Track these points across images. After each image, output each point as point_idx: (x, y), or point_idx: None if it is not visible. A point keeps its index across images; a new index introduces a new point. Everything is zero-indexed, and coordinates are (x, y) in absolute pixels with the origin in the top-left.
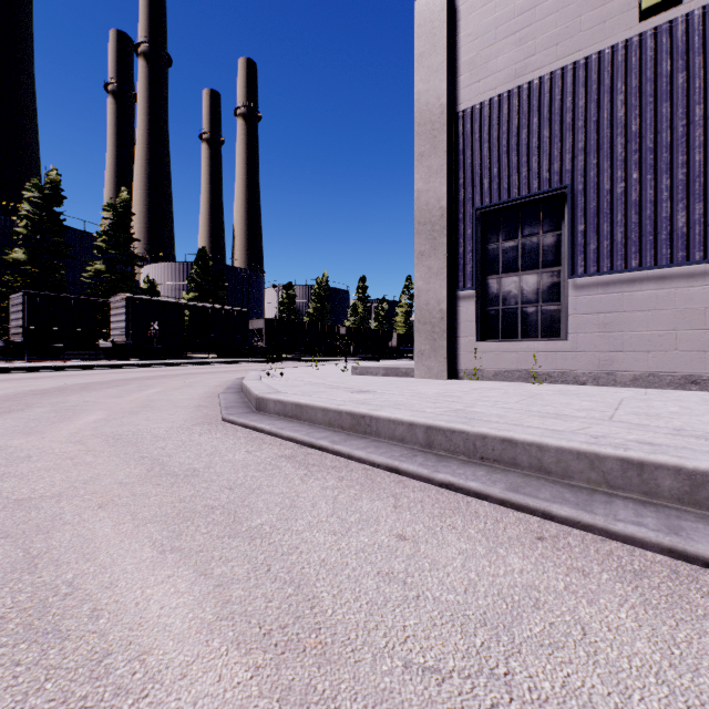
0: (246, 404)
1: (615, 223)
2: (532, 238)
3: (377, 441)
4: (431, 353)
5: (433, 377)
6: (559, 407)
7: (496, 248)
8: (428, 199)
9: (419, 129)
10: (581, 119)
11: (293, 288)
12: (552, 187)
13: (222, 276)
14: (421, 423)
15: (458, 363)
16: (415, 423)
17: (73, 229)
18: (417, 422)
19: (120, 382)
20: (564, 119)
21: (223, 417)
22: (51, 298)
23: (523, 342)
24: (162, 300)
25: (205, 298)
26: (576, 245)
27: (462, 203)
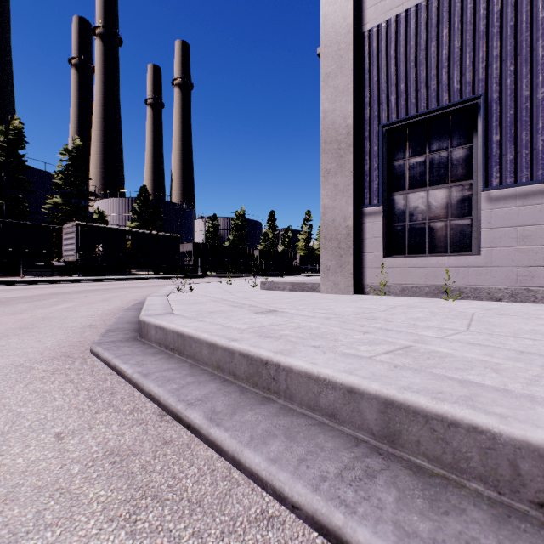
0: (135, 326)
1: (535, 130)
2: (440, 153)
3: (287, 412)
4: (337, 269)
5: (339, 292)
6: (541, 339)
7: (403, 164)
8: (334, 119)
9: (325, 50)
10: (496, 25)
11: (217, 219)
12: (464, 98)
13: (159, 209)
14: (372, 393)
15: (363, 279)
16: (360, 391)
17: (36, 169)
18: (362, 389)
19: (45, 296)
20: (477, 27)
21: (90, 347)
22: (12, 224)
23: (432, 257)
24: (107, 227)
25: (146, 226)
26: (491, 156)
27: (368, 121)
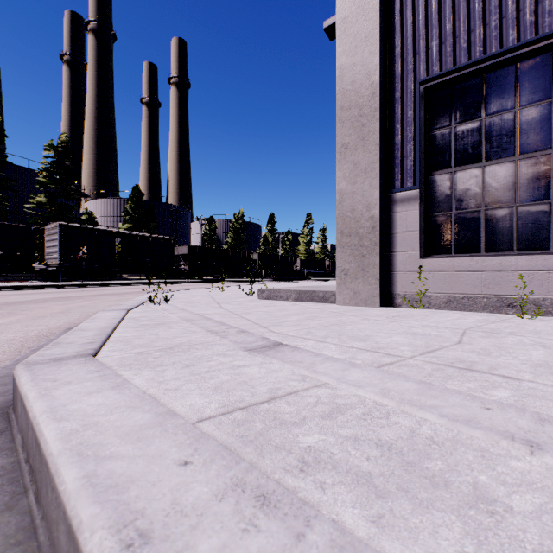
0: None
1: None
2: (503, 114)
3: None
4: (358, 273)
5: (361, 303)
6: None
7: (447, 134)
8: (353, 76)
9: None
10: None
11: (214, 221)
12: (543, 33)
13: (153, 210)
14: None
15: (393, 286)
16: None
17: (18, 166)
18: None
19: None
20: None
21: None
22: None
23: (492, 257)
24: (94, 228)
25: (138, 228)
26: None
27: (399, 77)
